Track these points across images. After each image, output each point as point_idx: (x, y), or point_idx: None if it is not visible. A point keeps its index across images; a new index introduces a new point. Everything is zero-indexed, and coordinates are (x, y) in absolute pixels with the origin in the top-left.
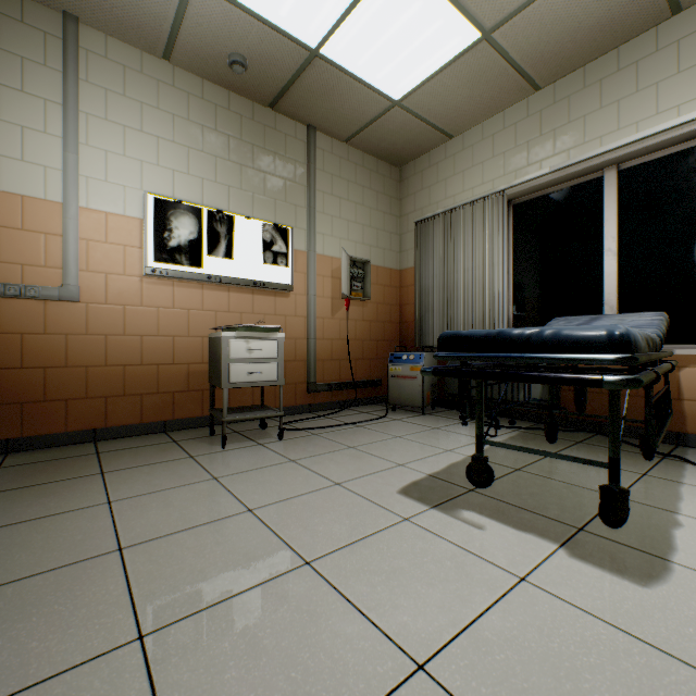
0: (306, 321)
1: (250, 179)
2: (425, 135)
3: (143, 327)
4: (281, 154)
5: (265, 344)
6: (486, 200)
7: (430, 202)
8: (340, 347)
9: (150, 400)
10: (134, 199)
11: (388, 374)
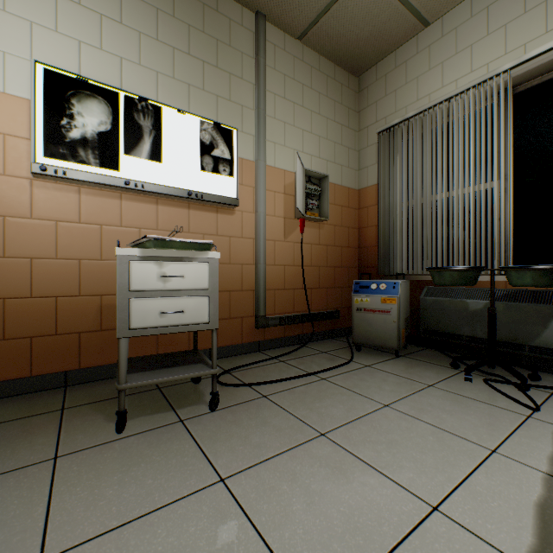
0: (254, 243)
1: (185, 68)
2: (395, 22)
3: (32, 247)
4: (223, 43)
5: (189, 268)
6: (482, 87)
7: (396, 108)
8: (294, 274)
9: (44, 345)
10: (19, 72)
11: (352, 307)
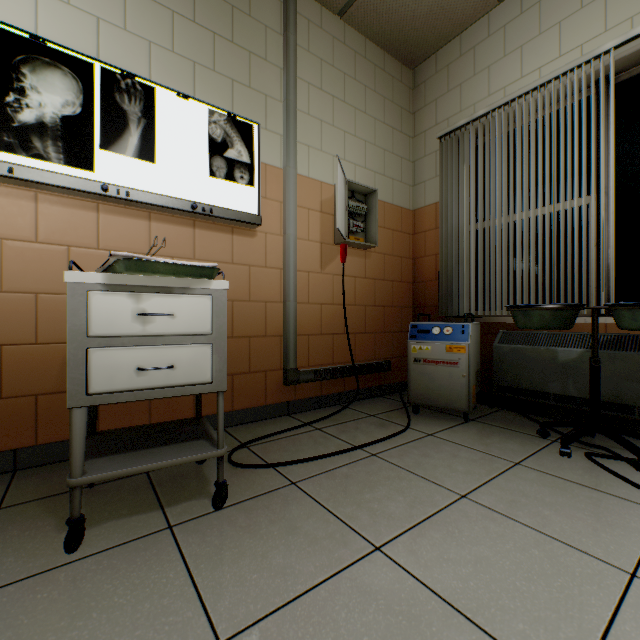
0: (281, 275)
1: (189, 39)
2: None
3: None
4: (241, 11)
5: (182, 303)
6: (575, 73)
7: (461, 107)
8: (333, 315)
9: None
10: None
11: (409, 357)
